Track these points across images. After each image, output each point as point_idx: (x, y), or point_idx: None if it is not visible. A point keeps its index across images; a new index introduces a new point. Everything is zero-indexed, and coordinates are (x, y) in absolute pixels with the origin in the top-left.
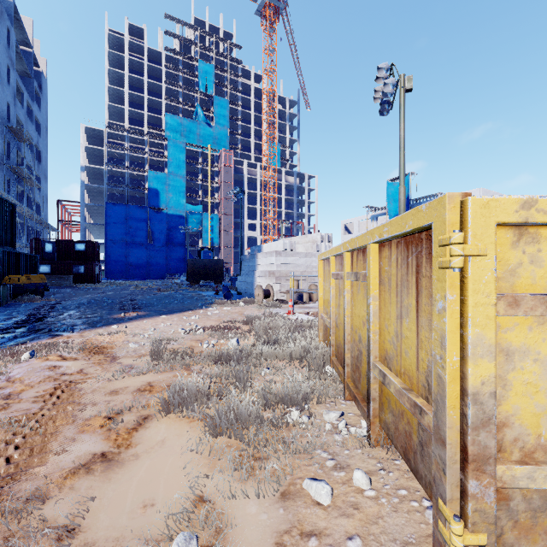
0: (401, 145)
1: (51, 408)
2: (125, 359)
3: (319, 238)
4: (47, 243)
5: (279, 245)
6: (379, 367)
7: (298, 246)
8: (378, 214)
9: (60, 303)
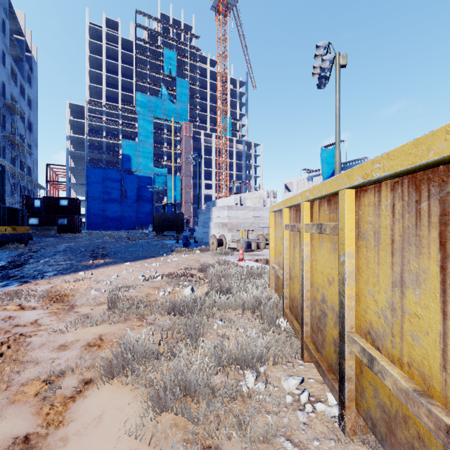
0: (336, 114)
1: None
2: (83, 307)
3: (265, 195)
4: (36, 199)
5: (230, 200)
6: (362, 345)
7: (247, 201)
8: (313, 175)
9: (39, 251)
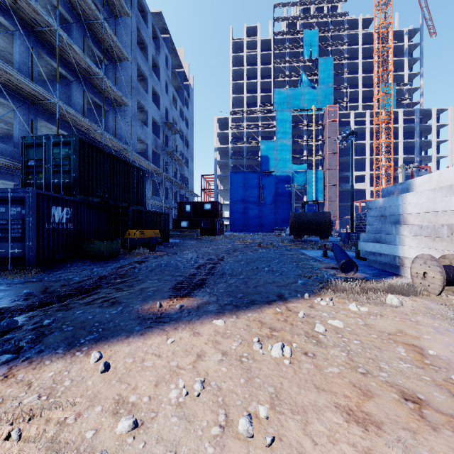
0: None
1: None
2: None
3: None
4: (187, 204)
5: None
6: None
7: None
8: None
9: (146, 262)
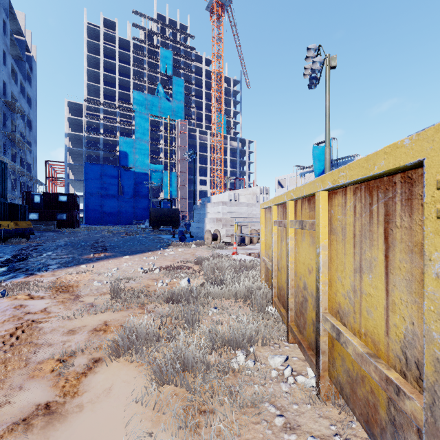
0: (326, 113)
1: (8, 349)
2: (87, 297)
3: (258, 191)
4: (36, 195)
5: (225, 197)
6: (332, 322)
7: (241, 197)
8: (305, 171)
9: (41, 245)
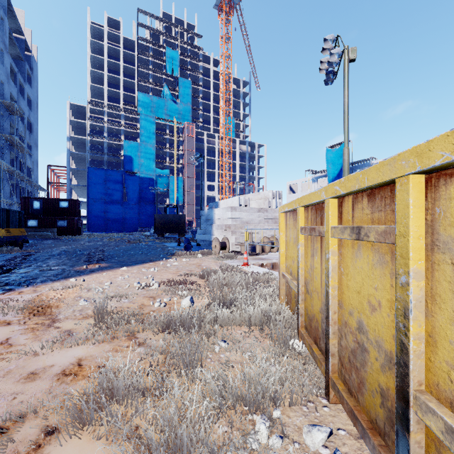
0: (345, 110)
1: None
2: (66, 322)
3: (270, 195)
4: (35, 201)
5: (234, 201)
6: (450, 423)
7: (251, 202)
8: (318, 176)
9: (33, 255)
